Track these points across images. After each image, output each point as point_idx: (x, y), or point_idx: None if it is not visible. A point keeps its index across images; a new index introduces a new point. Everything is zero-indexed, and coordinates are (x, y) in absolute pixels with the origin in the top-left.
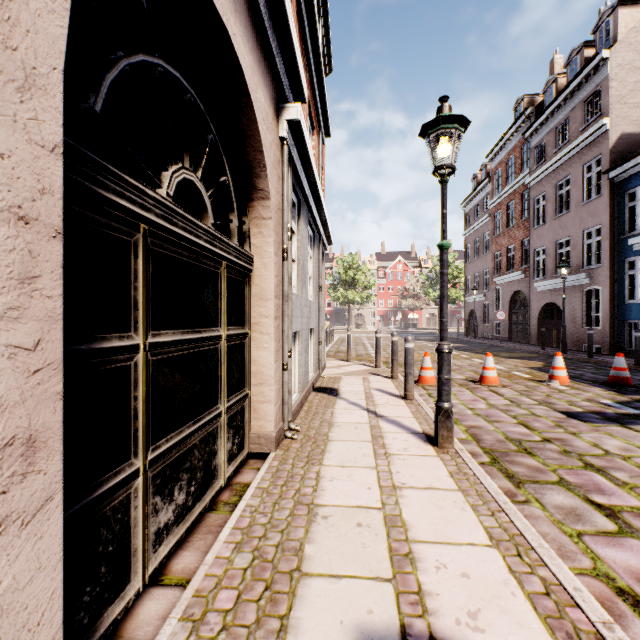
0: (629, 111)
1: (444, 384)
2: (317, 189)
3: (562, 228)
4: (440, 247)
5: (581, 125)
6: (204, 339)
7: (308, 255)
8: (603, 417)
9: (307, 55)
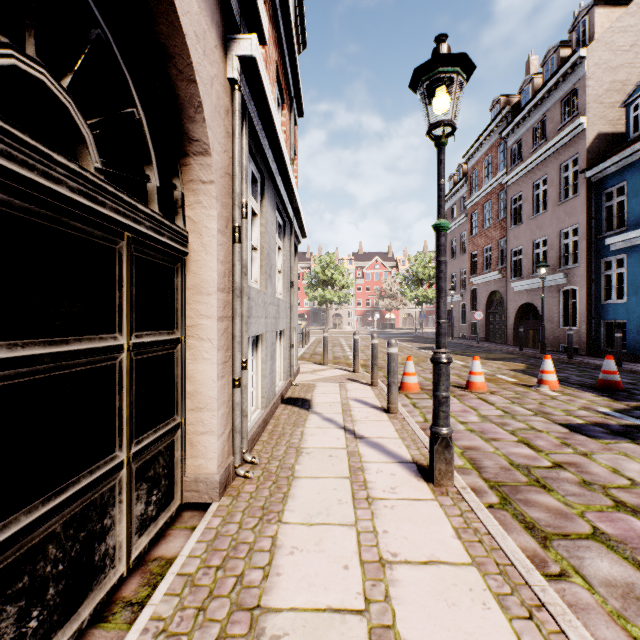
0: (605, 111)
1: (442, 403)
2: (285, 165)
3: (539, 228)
4: (436, 228)
5: (558, 124)
6: (76, 354)
7: (276, 245)
8: (609, 430)
9: (273, 6)
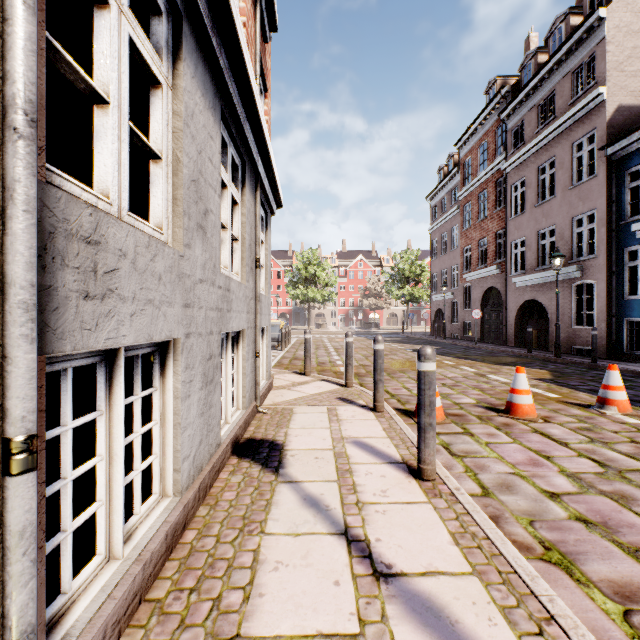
0: (627, 80)
1: None
2: (231, 18)
3: (546, 216)
4: None
5: (570, 98)
6: None
7: (227, 191)
8: None
9: None
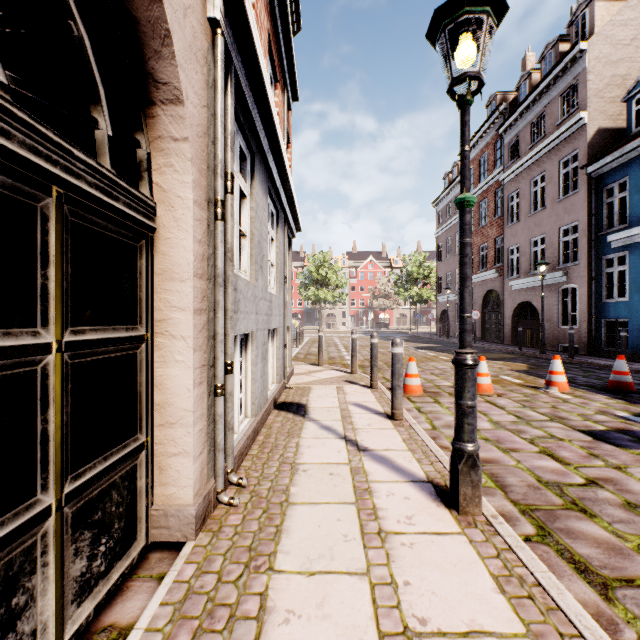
0: (606, 105)
1: (467, 414)
2: (278, 143)
3: (537, 225)
4: (460, 203)
5: (557, 120)
6: None
7: (269, 235)
8: (636, 438)
9: None
